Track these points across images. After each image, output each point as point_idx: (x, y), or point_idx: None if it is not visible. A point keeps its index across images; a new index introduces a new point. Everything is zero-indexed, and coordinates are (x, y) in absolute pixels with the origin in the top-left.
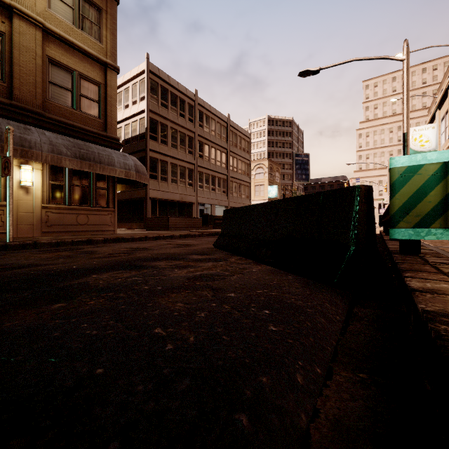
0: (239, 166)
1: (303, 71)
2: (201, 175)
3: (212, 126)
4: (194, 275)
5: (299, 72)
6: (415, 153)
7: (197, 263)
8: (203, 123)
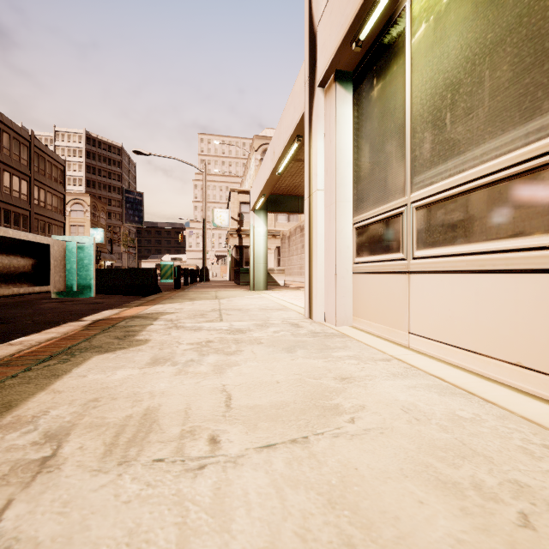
0: (49, 200)
1: (136, 150)
2: None
3: (5, 142)
4: (94, 298)
5: (133, 150)
6: (218, 227)
7: None
8: None
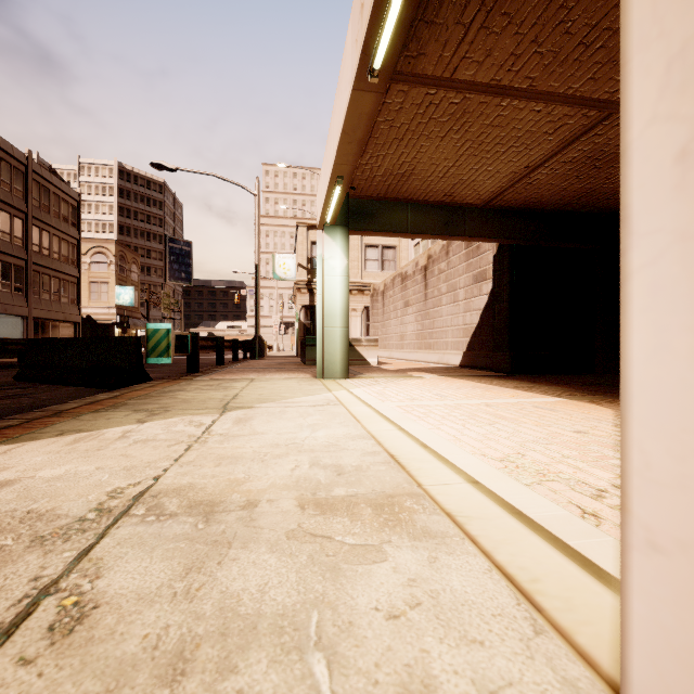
0: (55, 247)
1: (156, 163)
2: None
3: None
4: (7, 395)
5: (151, 162)
6: (281, 279)
7: (3, 391)
8: None
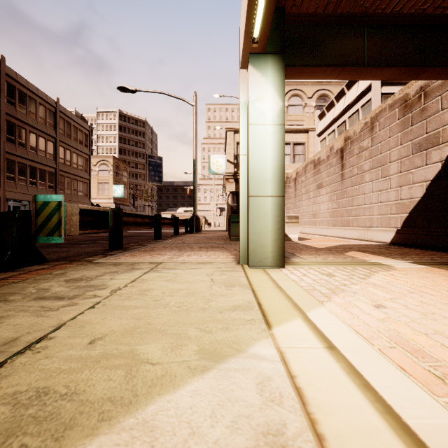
0: (74, 160)
1: (121, 86)
2: (12, 164)
3: (31, 107)
4: None
5: (118, 86)
6: (214, 173)
7: None
8: (16, 101)
